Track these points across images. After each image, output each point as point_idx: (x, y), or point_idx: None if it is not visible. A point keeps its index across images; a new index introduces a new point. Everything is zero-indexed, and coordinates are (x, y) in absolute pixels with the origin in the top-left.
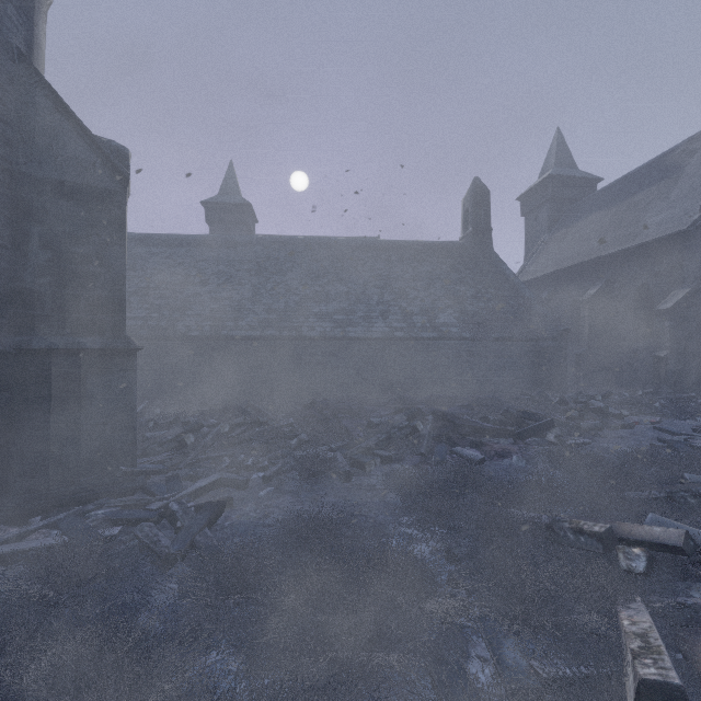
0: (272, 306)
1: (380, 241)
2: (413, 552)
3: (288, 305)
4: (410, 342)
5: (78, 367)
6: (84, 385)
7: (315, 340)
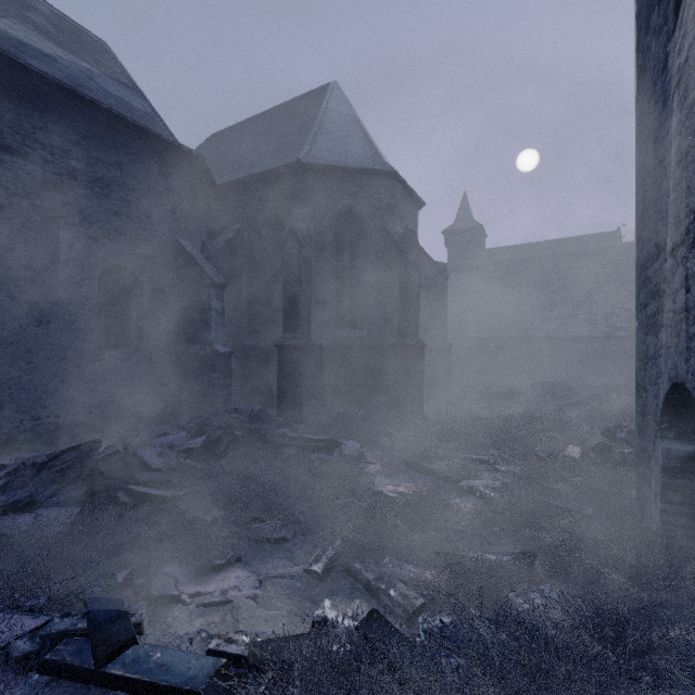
0: (504, 314)
1: (610, 246)
2: (570, 419)
3: (517, 313)
4: (633, 340)
5: (432, 353)
6: (434, 360)
7: (540, 339)
